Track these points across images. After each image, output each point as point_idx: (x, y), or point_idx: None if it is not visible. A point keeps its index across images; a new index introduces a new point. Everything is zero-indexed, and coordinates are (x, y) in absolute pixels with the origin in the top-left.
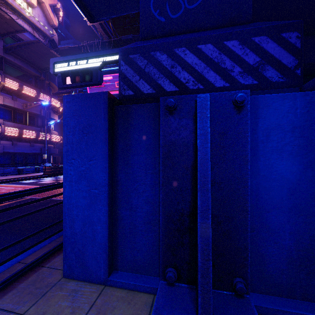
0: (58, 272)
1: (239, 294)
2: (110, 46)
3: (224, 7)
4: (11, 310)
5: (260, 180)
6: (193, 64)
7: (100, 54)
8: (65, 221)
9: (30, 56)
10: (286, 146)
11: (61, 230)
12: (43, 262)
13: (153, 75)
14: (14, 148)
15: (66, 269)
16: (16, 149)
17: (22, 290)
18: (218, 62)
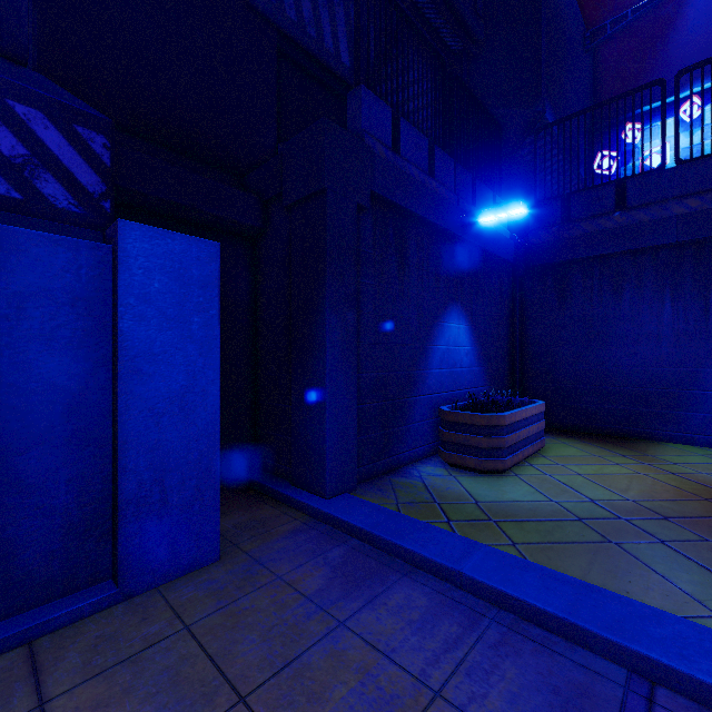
0: None
1: None
2: None
3: None
4: None
5: (3, 395)
6: None
7: None
8: None
9: None
10: (61, 329)
11: None
12: None
13: None
14: None
15: None
16: None
17: None
18: None
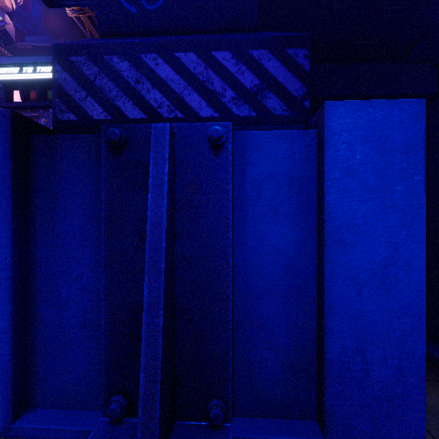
0: None
1: (214, 423)
2: None
3: (221, 4)
4: None
5: (249, 254)
6: (169, 80)
7: None
8: None
9: None
10: (282, 205)
11: None
12: None
13: (108, 91)
14: None
15: None
16: None
17: None
18: (204, 81)
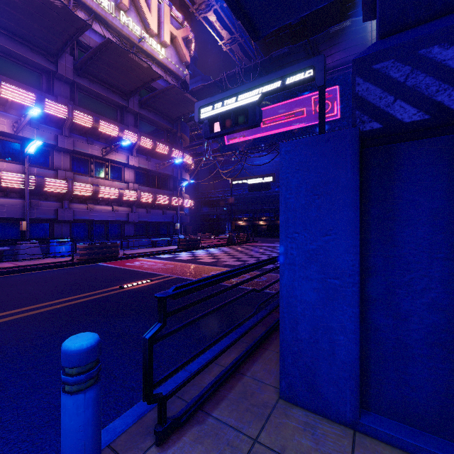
0: (268, 389)
1: None
2: (256, 70)
3: None
4: (237, 428)
5: None
6: None
7: (258, 83)
8: (283, 319)
9: (163, 106)
10: None
11: (252, 327)
12: (240, 368)
13: (424, 88)
14: (148, 217)
15: (284, 388)
16: (150, 218)
17: (236, 403)
18: None
